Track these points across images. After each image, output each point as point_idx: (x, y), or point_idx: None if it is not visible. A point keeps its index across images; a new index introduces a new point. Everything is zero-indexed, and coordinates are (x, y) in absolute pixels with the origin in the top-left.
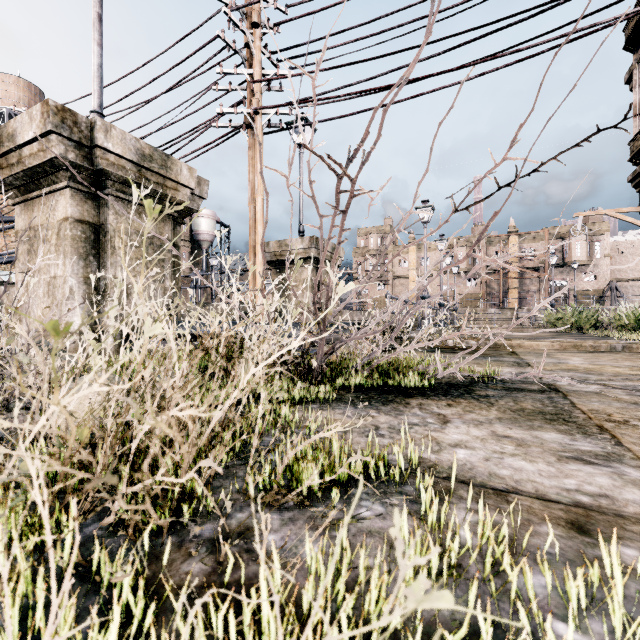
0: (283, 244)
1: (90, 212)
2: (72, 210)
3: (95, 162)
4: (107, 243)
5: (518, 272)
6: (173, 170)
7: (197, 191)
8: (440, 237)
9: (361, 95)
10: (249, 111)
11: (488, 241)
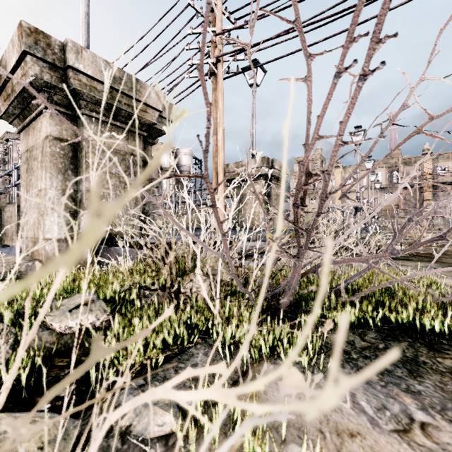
0: (239, 165)
1: (68, 131)
2: (51, 129)
3: (69, 83)
4: (82, 158)
5: (432, 186)
6: (142, 93)
7: (165, 114)
8: (368, 158)
9: (307, 31)
10: (212, 61)
11: (404, 162)
